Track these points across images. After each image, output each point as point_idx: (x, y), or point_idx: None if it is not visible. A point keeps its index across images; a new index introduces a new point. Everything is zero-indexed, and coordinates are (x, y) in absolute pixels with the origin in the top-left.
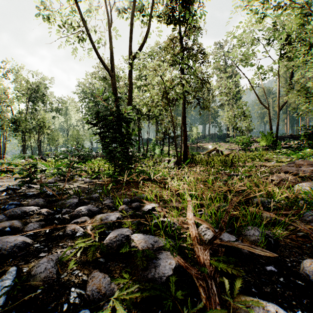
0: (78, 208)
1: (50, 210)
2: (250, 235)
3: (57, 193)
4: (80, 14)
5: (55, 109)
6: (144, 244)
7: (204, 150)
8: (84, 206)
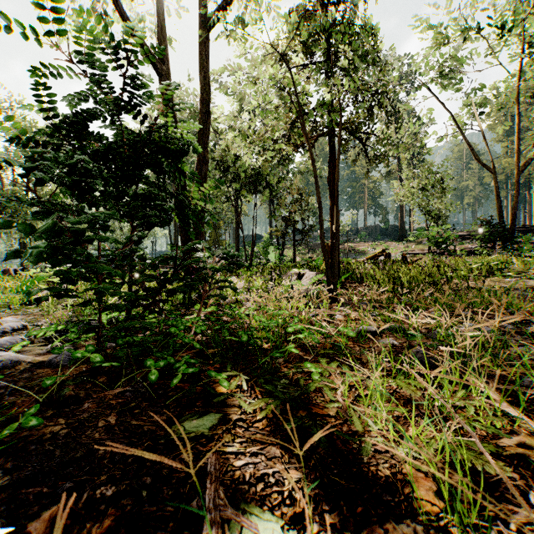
0: None
1: None
2: None
3: None
4: None
5: None
6: None
7: (359, 256)
8: None
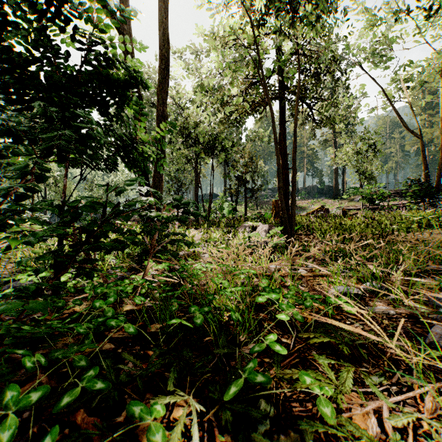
0: None
1: None
2: None
3: None
4: None
5: None
6: None
7: (300, 211)
8: None
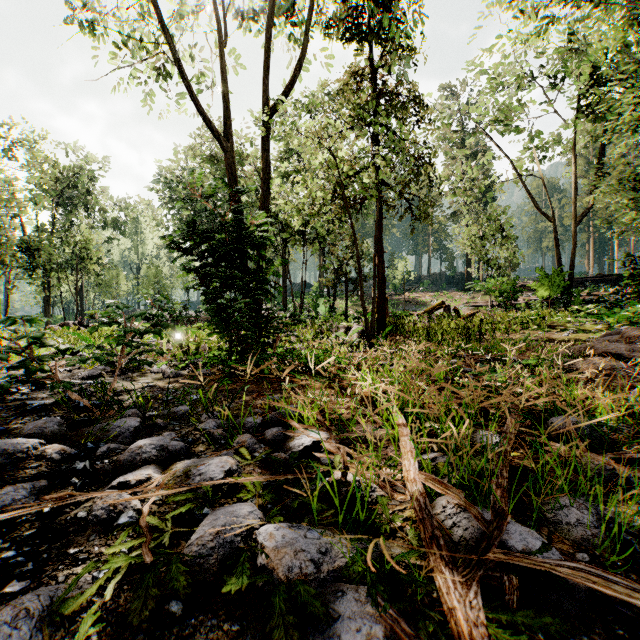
0: (136, 443)
1: (68, 448)
2: (569, 523)
3: (98, 404)
4: (160, 17)
5: (113, 222)
6: (292, 561)
7: (419, 308)
8: (150, 439)
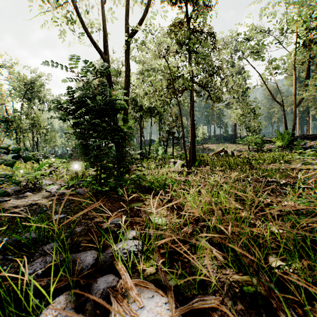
0: None
1: None
2: None
3: None
4: None
5: (53, 108)
6: None
7: (210, 152)
8: None
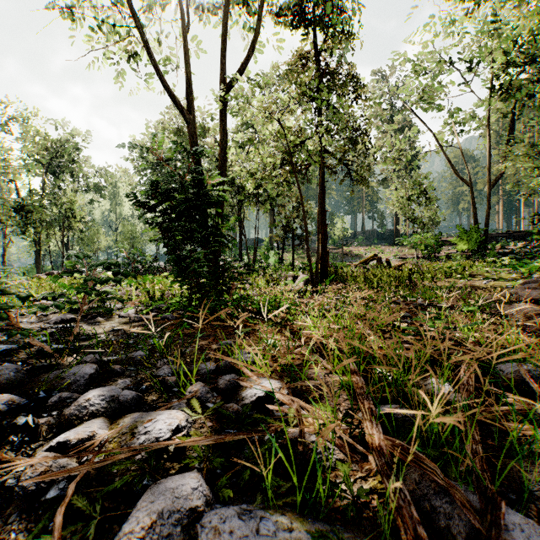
0: (86, 394)
1: (18, 398)
2: None
3: (63, 348)
4: (130, 4)
5: (95, 187)
6: None
7: (355, 260)
8: (100, 389)
